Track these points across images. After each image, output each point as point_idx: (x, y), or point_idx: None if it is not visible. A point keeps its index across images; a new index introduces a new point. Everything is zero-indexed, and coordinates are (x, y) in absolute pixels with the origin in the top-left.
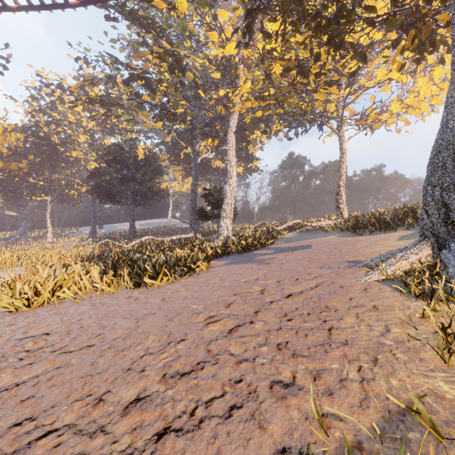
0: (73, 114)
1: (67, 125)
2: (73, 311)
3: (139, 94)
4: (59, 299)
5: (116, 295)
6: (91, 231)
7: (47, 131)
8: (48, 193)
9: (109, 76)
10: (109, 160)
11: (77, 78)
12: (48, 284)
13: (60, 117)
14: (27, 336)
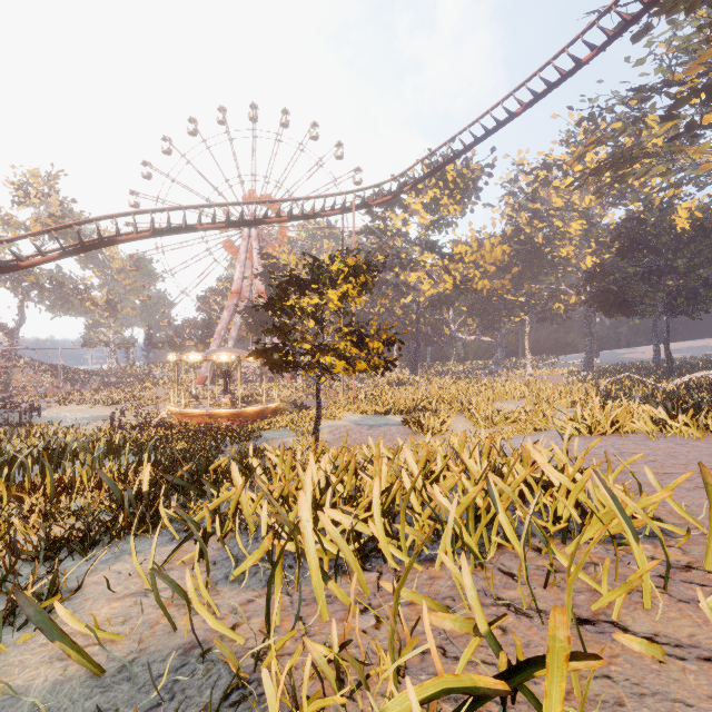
0: (561, 196)
1: (552, 214)
2: (653, 444)
3: (694, 122)
4: (618, 433)
5: (705, 441)
6: (584, 361)
7: (529, 231)
8: (528, 311)
9: (633, 121)
10: (621, 248)
11: (564, 142)
12: (608, 414)
13: (542, 207)
14: (623, 452)
